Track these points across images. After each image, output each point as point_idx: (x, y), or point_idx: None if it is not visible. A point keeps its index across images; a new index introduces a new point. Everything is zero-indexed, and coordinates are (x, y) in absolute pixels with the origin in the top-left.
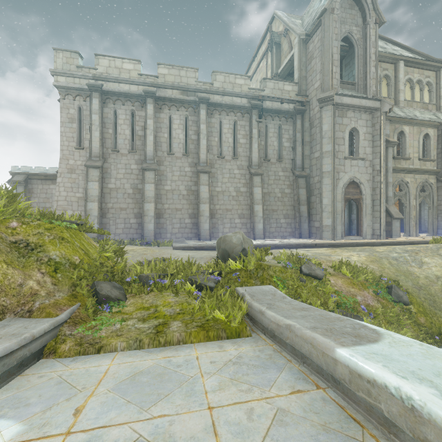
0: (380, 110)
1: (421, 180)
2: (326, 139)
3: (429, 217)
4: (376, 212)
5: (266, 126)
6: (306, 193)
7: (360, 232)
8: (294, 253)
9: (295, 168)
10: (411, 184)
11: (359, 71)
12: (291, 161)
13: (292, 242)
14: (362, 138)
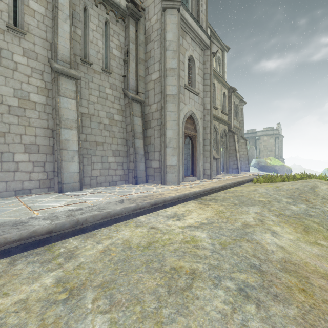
0: (209, 50)
1: (222, 129)
2: (170, 52)
3: (224, 158)
4: (206, 151)
5: (86, 10)
6: (142, 124)
7: (195, 172)
8: (172, 247)
9: (128, 89)
10: (218, 130)
11: (193, 1)
12: (123, 79)
13: (139, 197)
14: (197, 71)
